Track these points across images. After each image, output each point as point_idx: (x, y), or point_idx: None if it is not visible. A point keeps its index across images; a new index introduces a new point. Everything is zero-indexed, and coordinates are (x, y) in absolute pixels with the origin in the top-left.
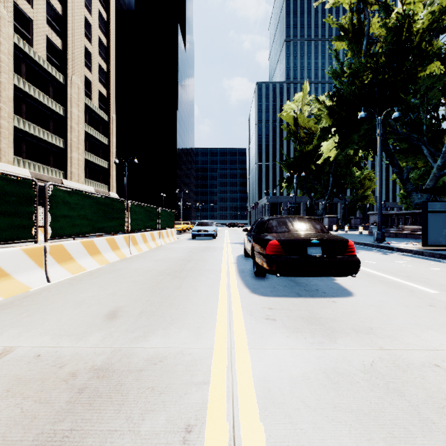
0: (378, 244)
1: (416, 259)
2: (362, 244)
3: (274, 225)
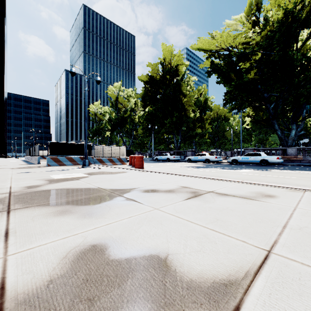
0: None
1: None
2: None
3: None
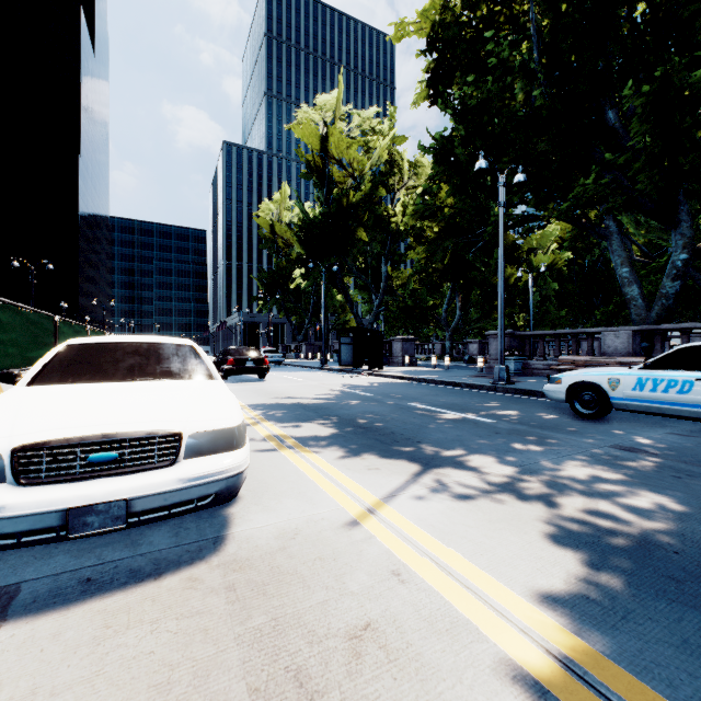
0: (319, 367)
1: (325, 373)
2: (312, 367)
3: (233, 352)
